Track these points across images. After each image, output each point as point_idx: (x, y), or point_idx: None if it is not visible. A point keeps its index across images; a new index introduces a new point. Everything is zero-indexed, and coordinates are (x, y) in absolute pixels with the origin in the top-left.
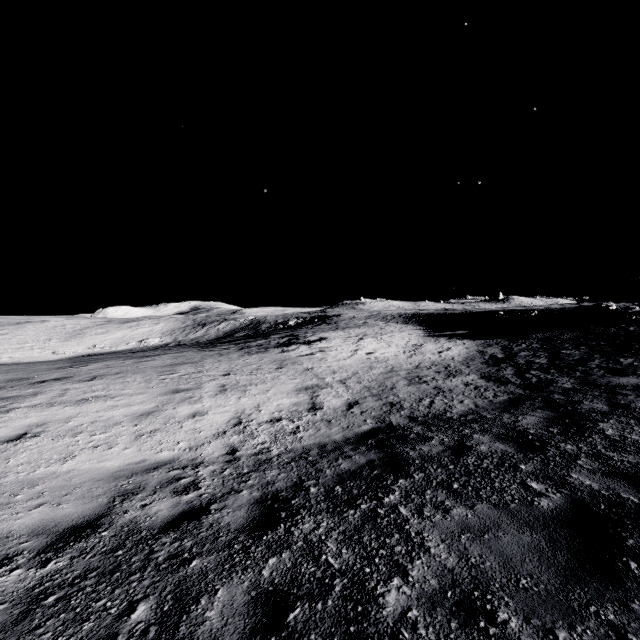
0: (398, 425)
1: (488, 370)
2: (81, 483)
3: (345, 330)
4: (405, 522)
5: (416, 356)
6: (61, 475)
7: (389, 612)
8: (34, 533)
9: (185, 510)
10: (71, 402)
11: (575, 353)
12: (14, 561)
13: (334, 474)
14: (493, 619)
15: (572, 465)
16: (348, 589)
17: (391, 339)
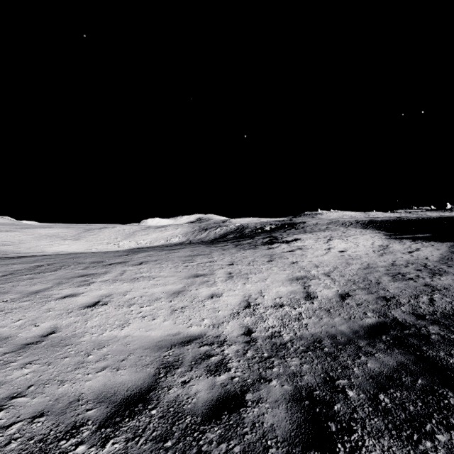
0: (406, 322)
1: None
2: (134, 349)
3: (313, 233)
4: None
5: (387, 255)
6: (120, 339)
7: None
8: (98, 399)
9: (221, 395)
10: (127, 280)
11: None
12: (80, 432)
13: (366, 375)
14: None
15: None
16: None
17: (356, 240)
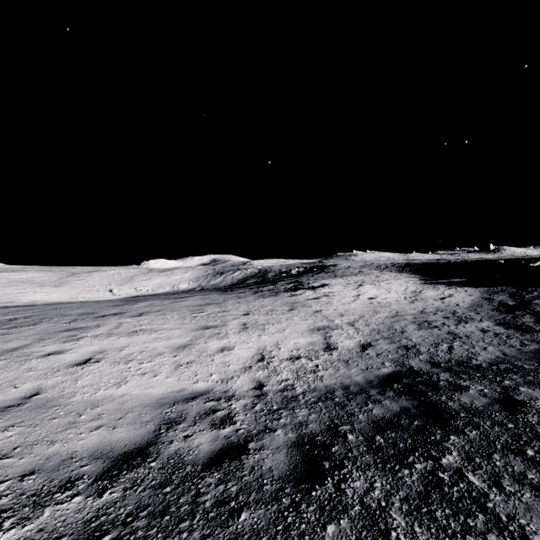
0: (420, 370)
1: (502, 317)
2: (132, 408)
3: (343, 278)
4: (484, 497)
5: (418, 302)
6: (116, 398)
7: None
8: (93, 456)
9: (224, 446)
10: (124, 334)
11: None
12: (75, 486)
13: (369, 420)
14: None
15: None
16: None
17: (389, 286)
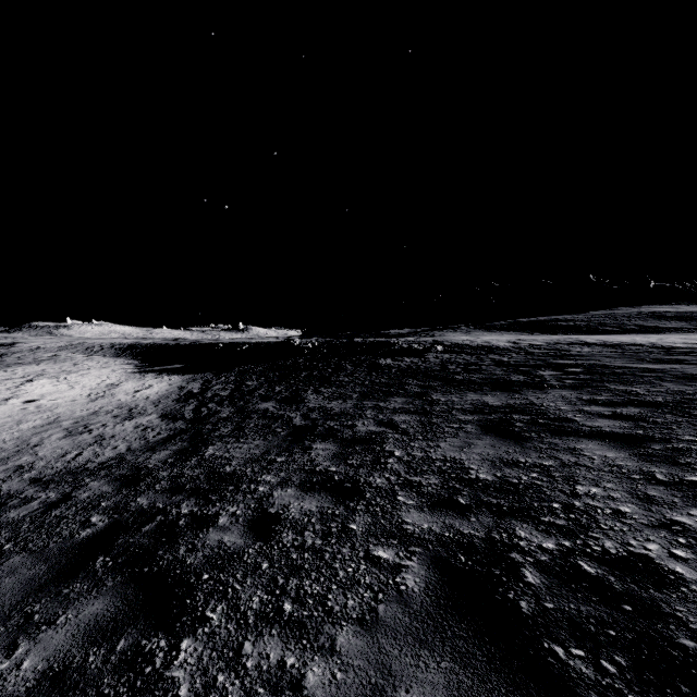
0: (7, 493)
1: (173, 407)
2: None
3: (9, 368)
4: None
5: (103, 399)
6: None
7: None
8: None
9: None
10: None
11: (254, 384)
12: None
13: None
14: None
15: (148, 490)
16: None
17: (81, 379)
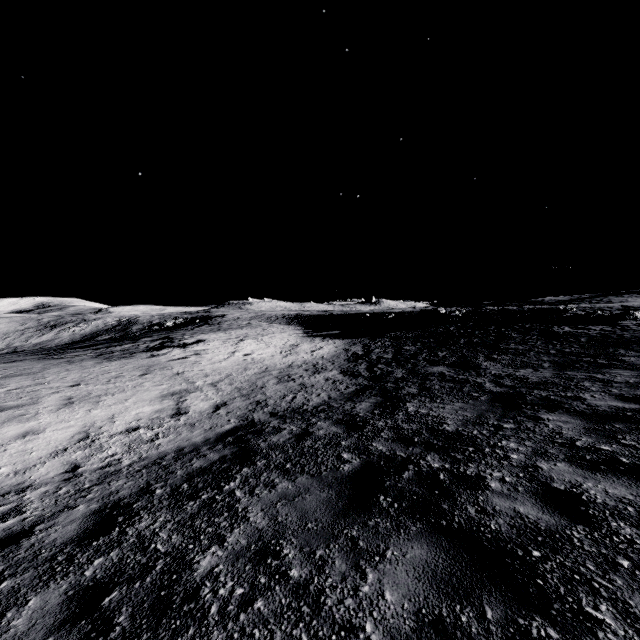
0: (259, 421)
1: (348, 366)
2: None
3: (227, 331)
4: (237, 502)
5: (291, 356)
6: None
7: (200, 572)
8: None
9: (0, 538)
10: None
11: (412, 349)
12: None
13: (184, 474)
14: (278, 555)
15: (376, 437)
16: (169, 565)
17: (271, 340)
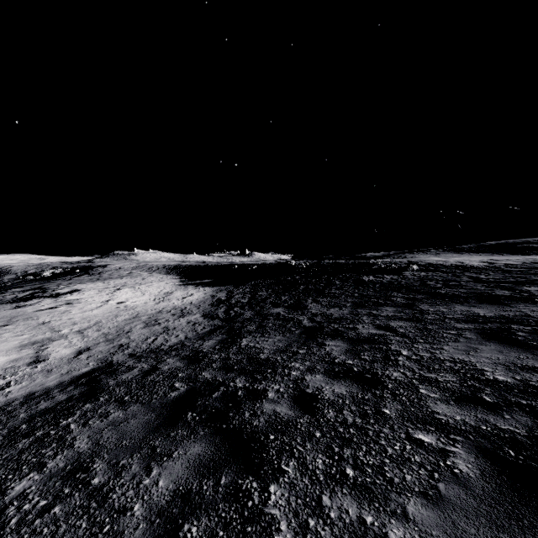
0: (117, 362)
1: (210, 310)
2: None
3: (106, 281)
4: (68, 434)
5: (163, 302)
6: None
7: (11, 496)
8: None
9: None
10: None
11: (264, 294)
12: None
13: (27, 416)
14: (88, 470)
15: (208, 367)
16: None
17: (148, 288)
